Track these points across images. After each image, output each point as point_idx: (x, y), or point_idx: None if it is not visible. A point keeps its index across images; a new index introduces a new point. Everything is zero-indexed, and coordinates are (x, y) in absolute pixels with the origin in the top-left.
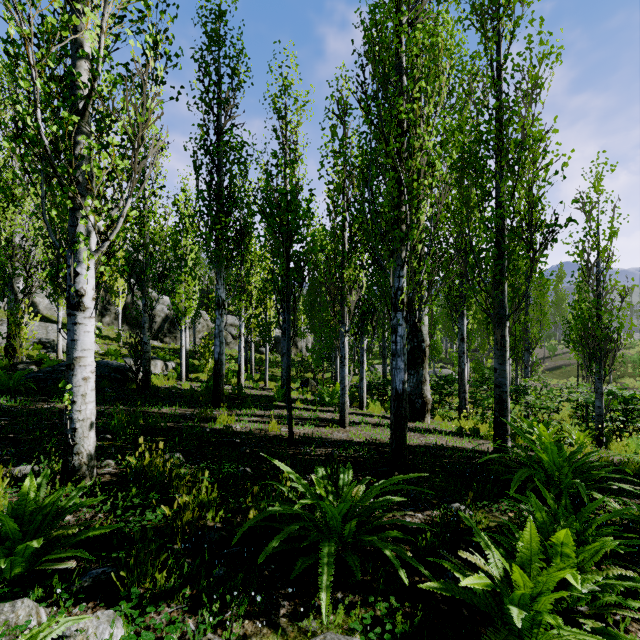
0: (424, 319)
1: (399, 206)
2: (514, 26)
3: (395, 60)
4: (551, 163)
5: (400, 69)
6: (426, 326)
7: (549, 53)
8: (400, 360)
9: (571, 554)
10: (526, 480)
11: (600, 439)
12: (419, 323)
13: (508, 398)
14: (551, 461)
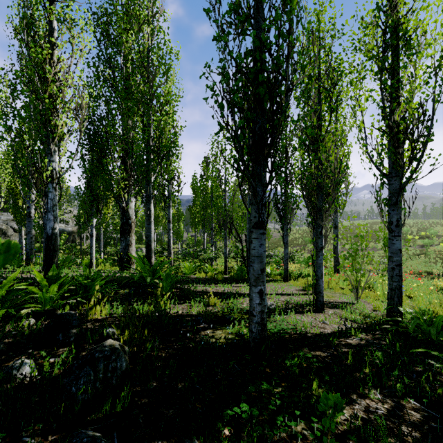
0: (130, 204)
1: (50, 116)
2: (152, 31)
3: (49, 21)
4: (166, 112)
5: (51, 28)
6: (132, 209)
7: (170, 52)
8: (50, 214)
9: (47, 283)
10: (139, 282)
11: (226, 269)
12: (127, 207)
13: (152, 244)
14: (143, 268)
